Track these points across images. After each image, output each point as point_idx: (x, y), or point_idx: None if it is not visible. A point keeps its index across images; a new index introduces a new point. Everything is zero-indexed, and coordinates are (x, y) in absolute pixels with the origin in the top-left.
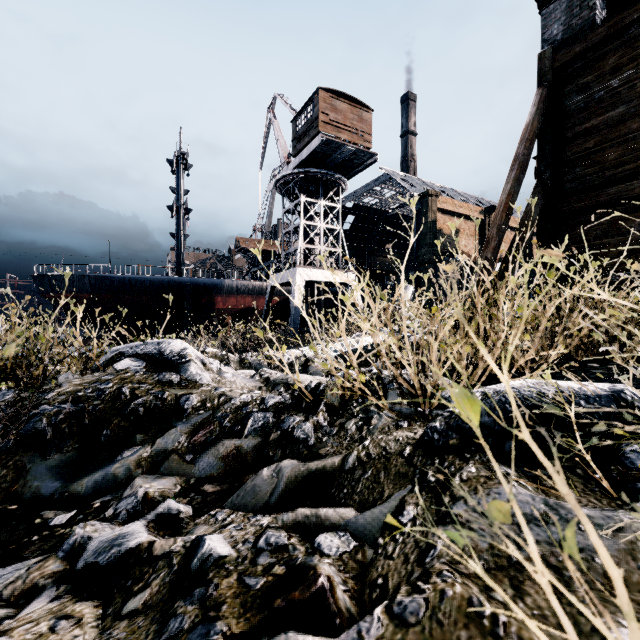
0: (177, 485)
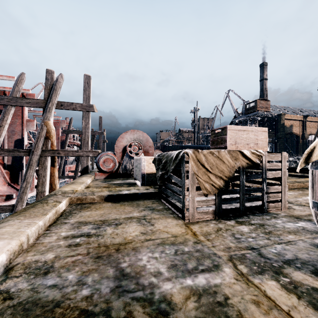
0: None
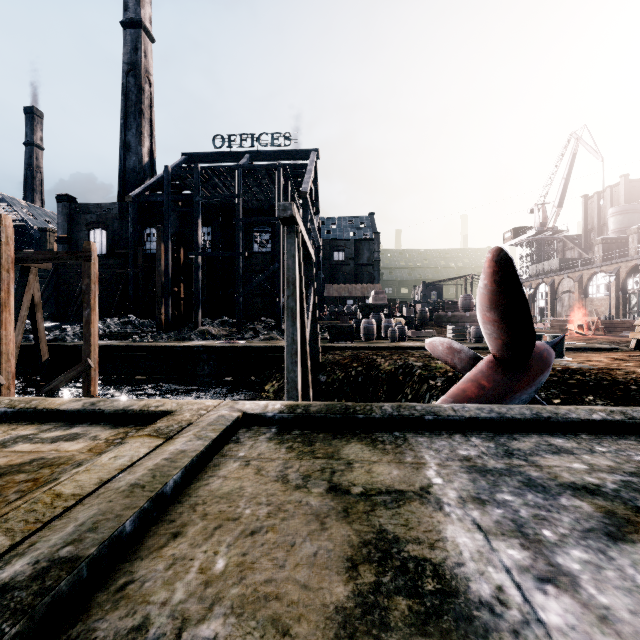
0: None
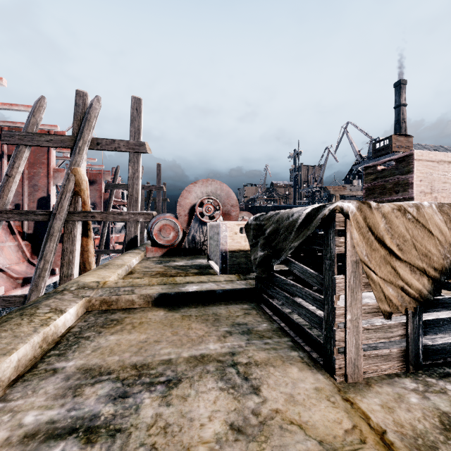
0: None
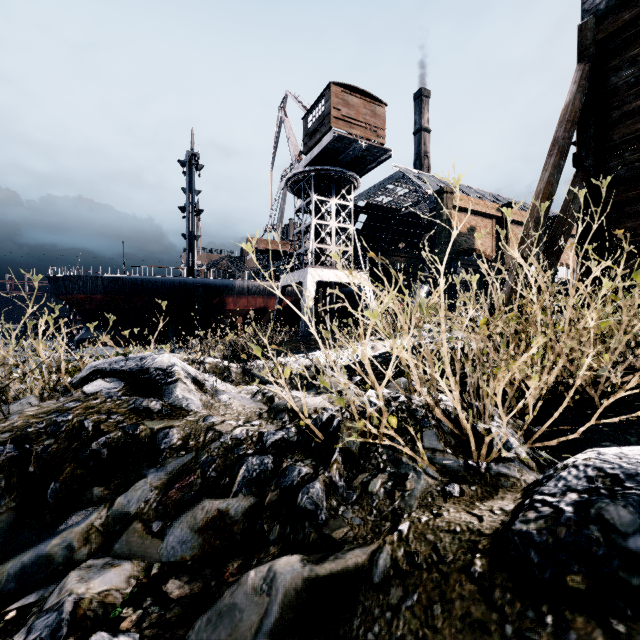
0: (131, 579)
